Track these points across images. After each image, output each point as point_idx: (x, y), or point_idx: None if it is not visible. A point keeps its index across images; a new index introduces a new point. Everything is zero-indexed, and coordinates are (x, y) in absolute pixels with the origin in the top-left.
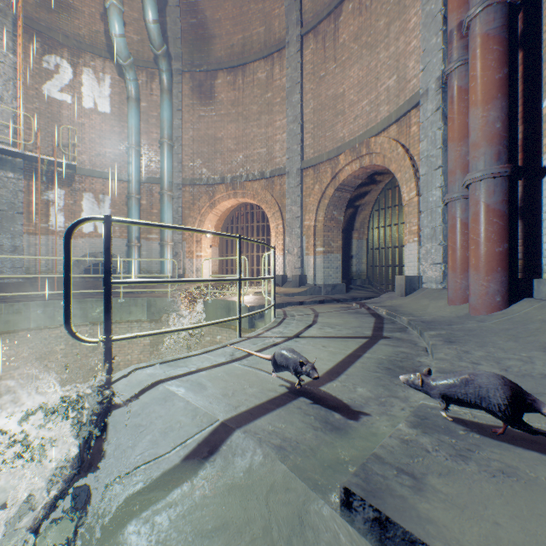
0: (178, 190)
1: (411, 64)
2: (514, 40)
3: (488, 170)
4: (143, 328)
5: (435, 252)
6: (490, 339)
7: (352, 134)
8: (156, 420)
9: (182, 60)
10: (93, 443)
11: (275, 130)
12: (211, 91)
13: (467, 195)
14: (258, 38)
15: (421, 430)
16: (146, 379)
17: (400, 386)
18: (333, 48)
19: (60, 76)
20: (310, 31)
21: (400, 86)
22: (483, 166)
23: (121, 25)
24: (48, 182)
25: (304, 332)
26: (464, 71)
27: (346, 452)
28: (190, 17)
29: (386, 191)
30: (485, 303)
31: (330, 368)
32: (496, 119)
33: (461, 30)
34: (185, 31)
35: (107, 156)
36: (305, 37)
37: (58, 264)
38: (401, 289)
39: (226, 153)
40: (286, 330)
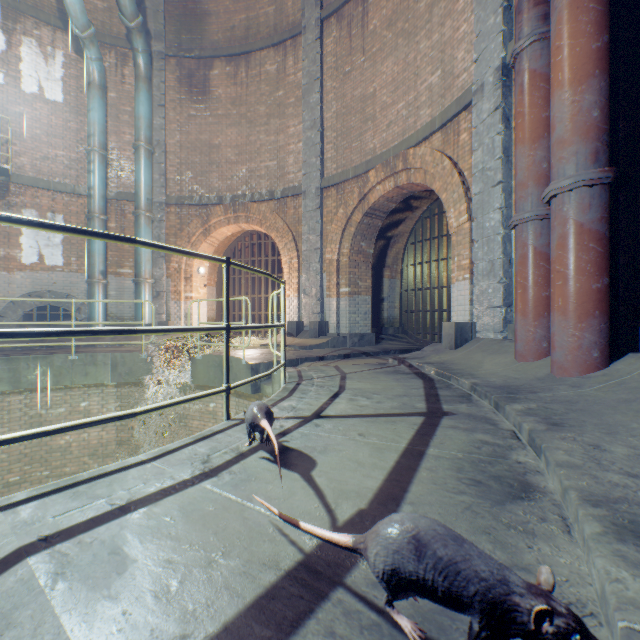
0: (160, 211)
1: (460, 55)
2: None
3: (583, 174)
4: (107, 394)
5: (493, 293)
6: (614, 420)
7: (385, 145)
8: None
9: (165, 40)
10: None
11: (288, 139)
12: (204, 84)
13: (544, 215)
14: (267, 20)
15: None
16: (1, 541)
17: (518, 533)
18: (361, 36)
19: None
20: (332, 14)
21: (446, 83)
22: (574, 171)
23: None
24: None
25: (329, 406)
26: (539, 49)
27: None
28: None
29: (424, 220)
30: (577, 360)
31: (379, 486)
32: (593, 104)
33: None
34: (170, 2)
35: (59, 161)
36: (326, 21)
37: None
38: (450, 340)
39: (225, 165)
40: (301, 404)
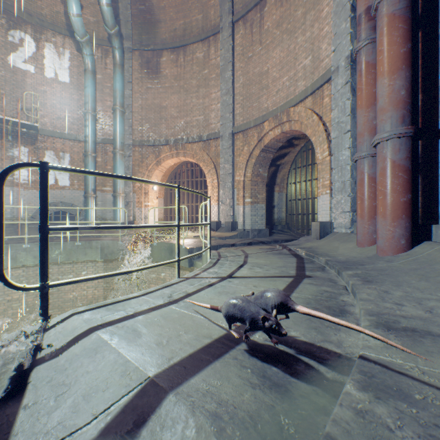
0: (129, 150)
1: (324, 46)
2: (415, 20)
3: (394, 130)
4: (97, 267)
5: (345, 203)
6: (403, 279)
7: (275, 105)
8: (82, 377)
9: (132, 40)
10: (4, 411)
11: (211, 101)
12: (157, 67)
13: (374, 154)
14: (197, 24)
15: (372, 394)
16: (81, 325)
17: (331, 329)
18: (259, 33)
19: (25, 49)
20: (240, 19)
21: (315, 65)
22: (390, 128)
23: (78, 6)
24: (13, 140)
25: (237, 272)
26: (371, 48)
27: (290, 420)
28: (139, 4)
29: (302, 153)
30: (391, 245)
31: None
32: (401, 87)
33: (368, 13)
34: (135, 15)
35: (67, 119)
36: (236, 24)
37: (22, 212)
38: (316, 233)
39: (170, 119)
40: (220, 270)
